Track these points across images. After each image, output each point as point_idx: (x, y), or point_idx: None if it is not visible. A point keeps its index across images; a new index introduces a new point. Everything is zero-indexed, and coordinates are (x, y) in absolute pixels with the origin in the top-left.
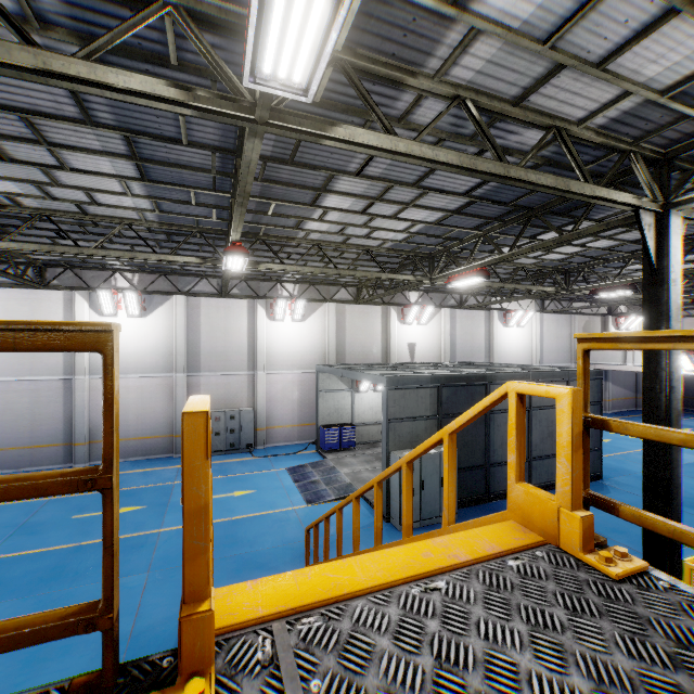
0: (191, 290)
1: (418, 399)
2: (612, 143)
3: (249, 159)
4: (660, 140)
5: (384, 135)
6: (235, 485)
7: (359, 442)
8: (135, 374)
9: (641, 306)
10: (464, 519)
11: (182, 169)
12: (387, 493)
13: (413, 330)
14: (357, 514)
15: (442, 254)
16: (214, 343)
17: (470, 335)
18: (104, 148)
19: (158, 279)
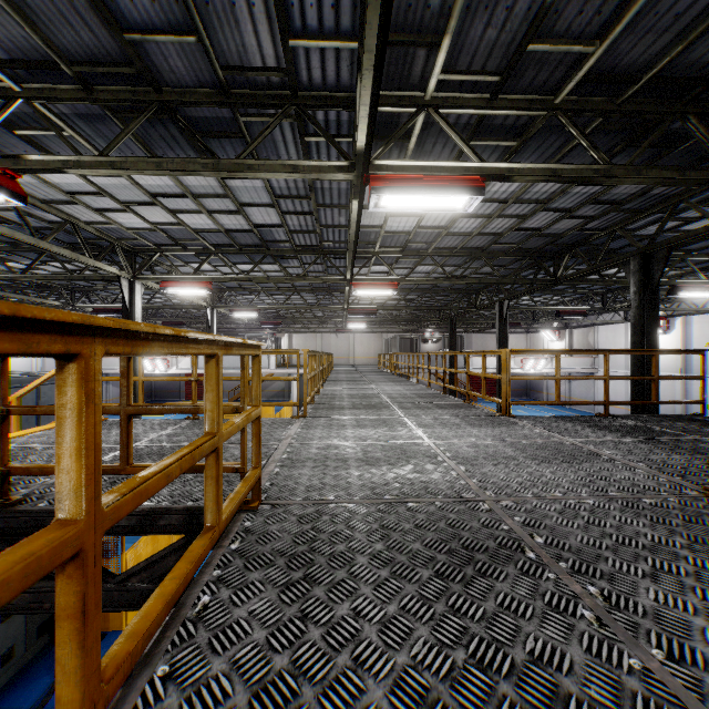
0: None
1: None
2: (105, 238)
3: None
4: (131, 243)
5: None
6: None
7: None
8: None
9: None
10: None
11: None
12: None
13: None
14: None
15: None
16: None
17: None
18: None
19: None
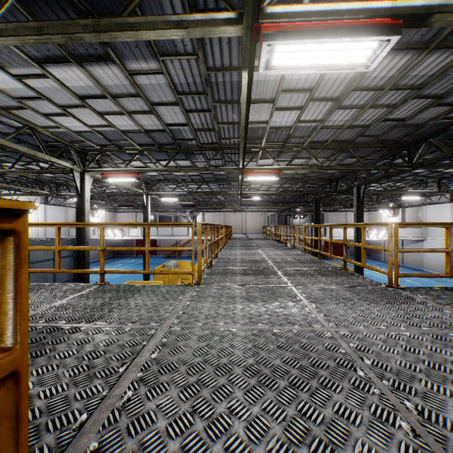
0: None
1: None
2: (59, 140)
3: None
4: (81, 145)
5: None
6: None
7: None
8: None
9: (105, 205)
10: None
11: None
12: None
13: None
14: None
15: None
16: None
17: None
18: None
19: None
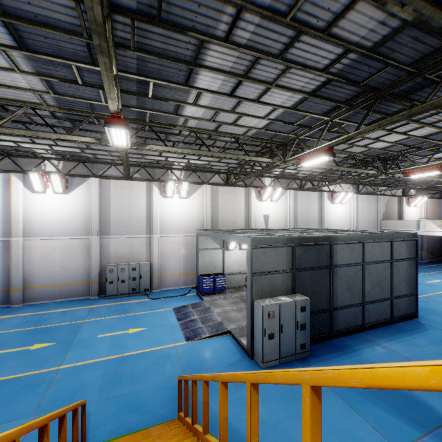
0: (103, 174)
1: (276, 256)
2: None
3: None
4: None
5: None
6: (131, 323)
7: (228, 287)
8: (59, 237)
9: (424, 190)
10: (315, 356)
11: (53, 31)
12: (251, 335)
13: (267, 205)
14: (224, 401)
15: (294, 141)
16: (120, 213)
17: (307, 209)
18: None
19: (78, 165)
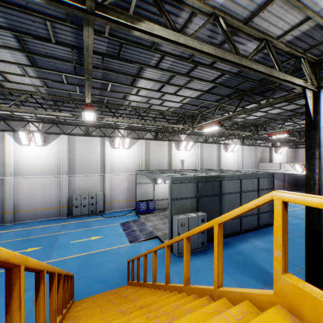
0: (70, 132)
1: (186, 188)
2: (293, 52)
3: (87, 45)
4: (316, 52)
5: (171, 31)
6: (92, 233)
7: (157, 209)
8: (40, 176)
9: (286, 142)
10: (210, 249)
11: (55, 60)
12: (171, 237)
13: (183, 153)
14: (155, 261)
15: (198, 115)
16: (82, 159)
17: (210, 156)
18: (4, 43)
19: (53, 126)
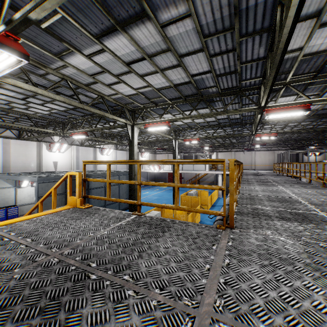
0: None
1: None
2: (118, 104)
3: None
4: (131, 106)
5: (31, 86)
6: None
7: (21, 215)
8: None
9: (149, 149)
10: None
11: None
12: None
13: (56, 155)
14: None
15: (69, 123)
16: None
17: (86, 158)
18: None
19: None
